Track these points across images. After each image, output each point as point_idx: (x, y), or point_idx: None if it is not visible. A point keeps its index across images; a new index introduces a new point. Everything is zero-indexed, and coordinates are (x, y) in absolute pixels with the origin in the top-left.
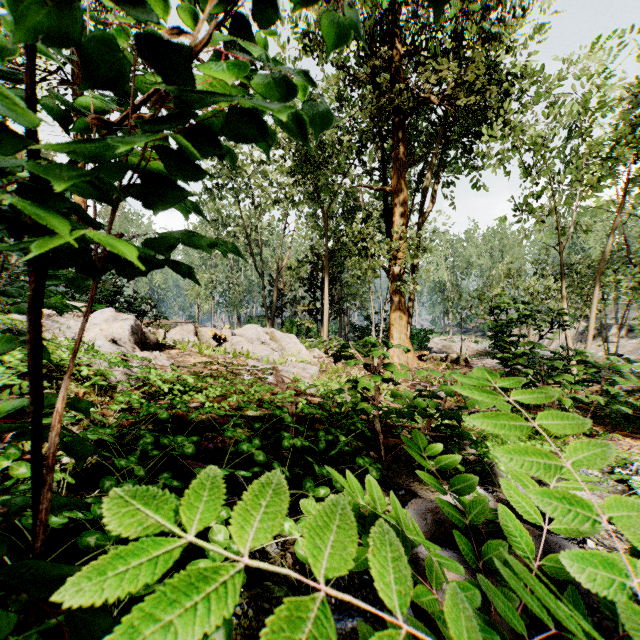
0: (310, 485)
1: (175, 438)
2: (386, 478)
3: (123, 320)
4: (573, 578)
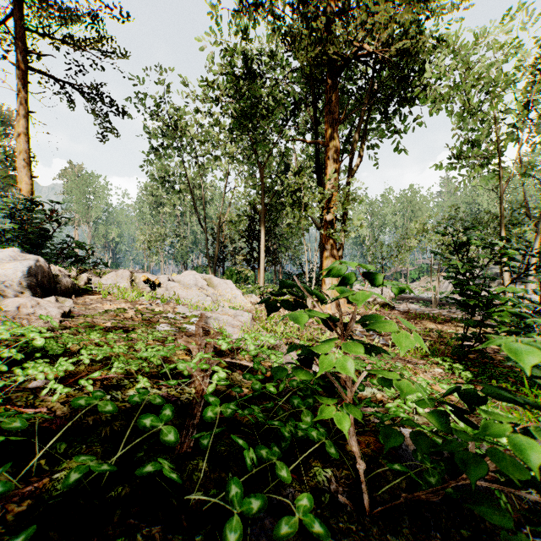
0: None
1: None
2: None
3: (21, 260)
4: None
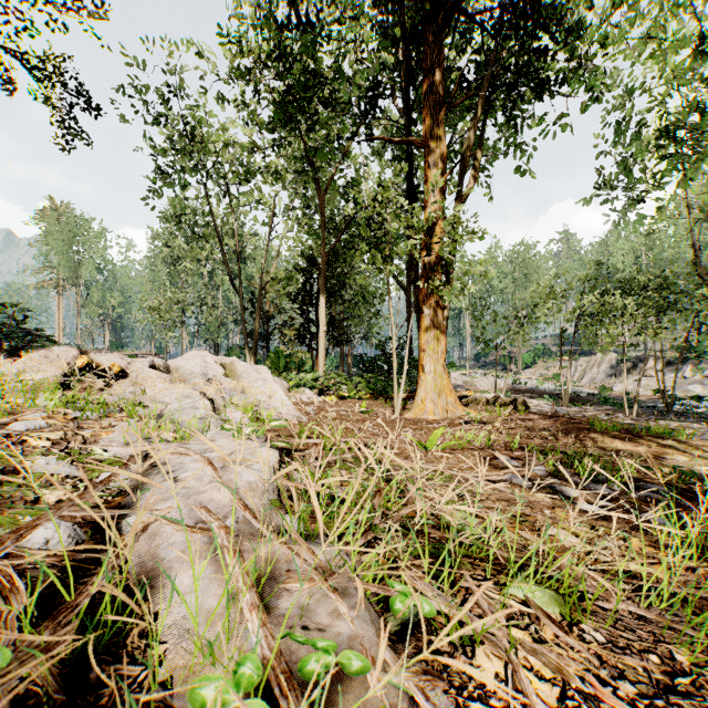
0: None
1: None
2: None
3: None
4: None
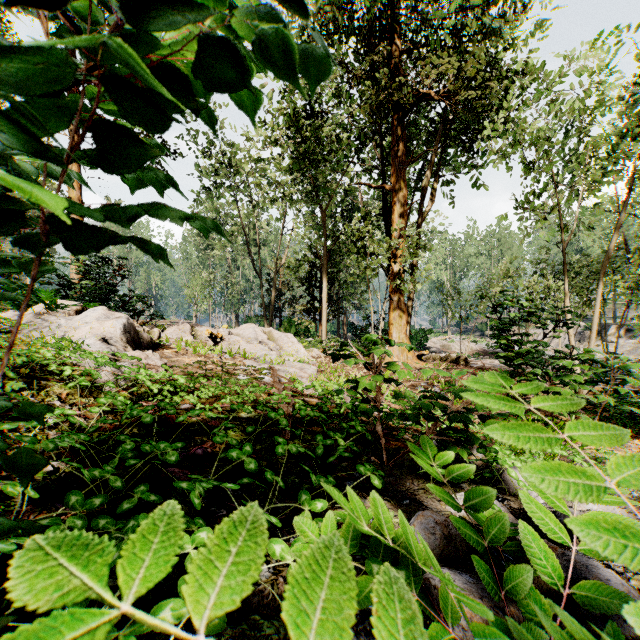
0: (306, 498)
1: (157, 444)
2: (389, 486)
3: (115, 318)
4: (611, 611)
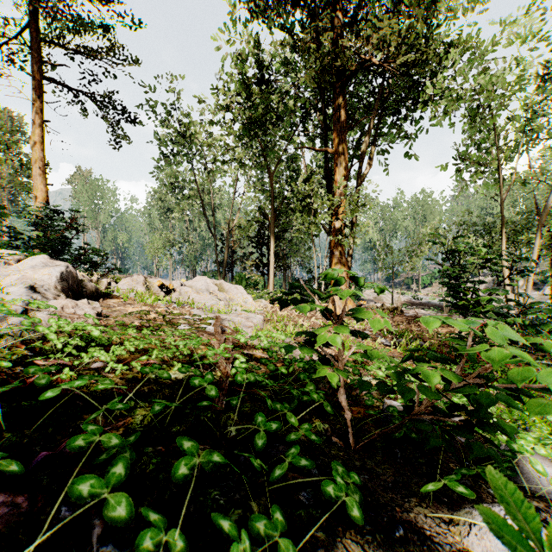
0: None
1: None
2: (364, 493)
3: (53, 266)
4: None
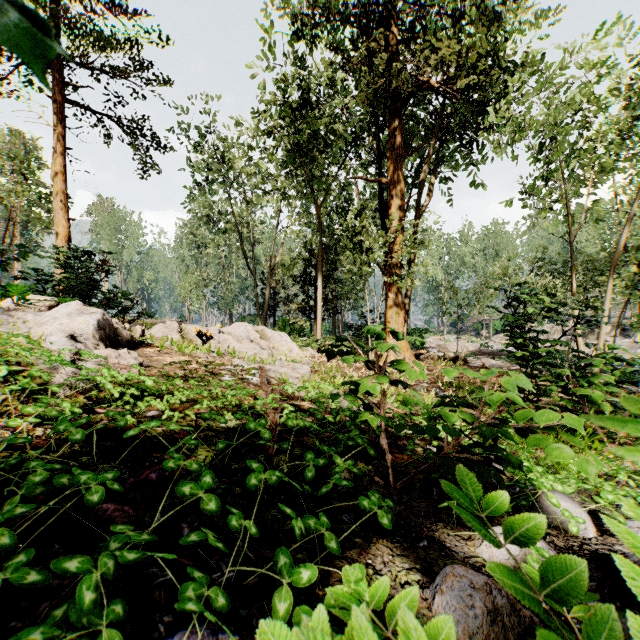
0: (285, 561)
1: (77, 476)
2: (398, 518)
3: (89, 314)
4: None
